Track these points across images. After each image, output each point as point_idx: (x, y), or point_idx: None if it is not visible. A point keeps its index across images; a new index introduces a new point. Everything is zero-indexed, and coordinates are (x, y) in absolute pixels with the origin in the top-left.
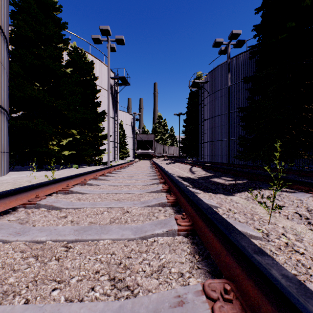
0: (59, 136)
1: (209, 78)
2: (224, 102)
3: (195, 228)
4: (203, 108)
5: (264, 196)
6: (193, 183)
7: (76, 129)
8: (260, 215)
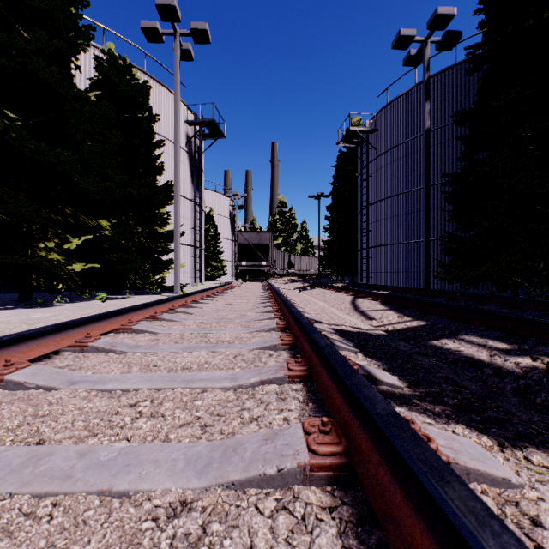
0: (67, 232)
1: (378, 124)
2: (409, 168)
3: None
4: (367, 181)
5: None
6: (393, 360)
7: (110, 219)
8: None
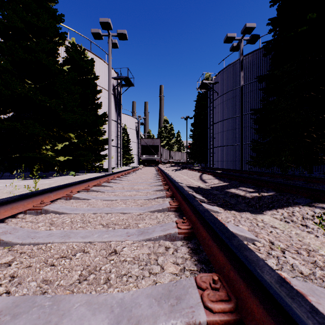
0: (55, 140)
1: (219, 79)
2: (235, 104)
3: (247, 324)
4: (212, 110)
5: (309, 217)
6: (207, 195)
7: (74, 133)
8: (321, 254)
